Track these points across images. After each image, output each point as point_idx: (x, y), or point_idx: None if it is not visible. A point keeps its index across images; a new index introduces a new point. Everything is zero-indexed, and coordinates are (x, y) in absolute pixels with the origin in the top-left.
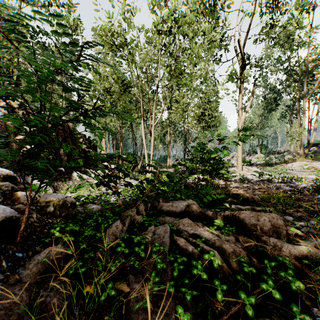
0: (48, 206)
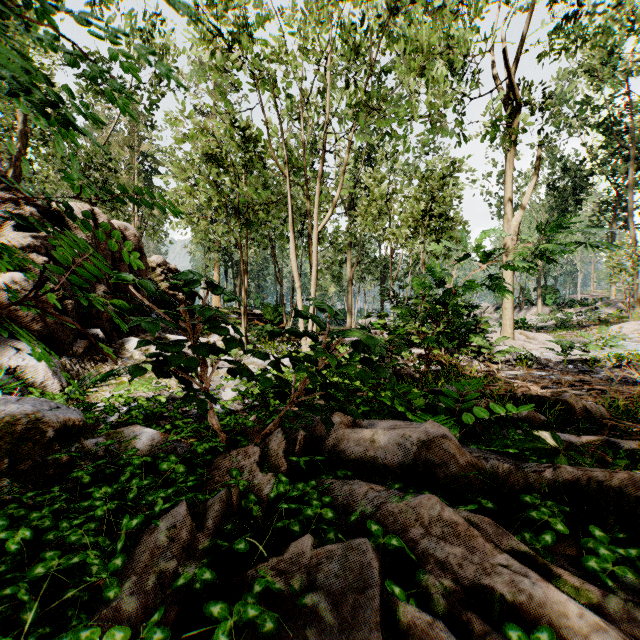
0: None
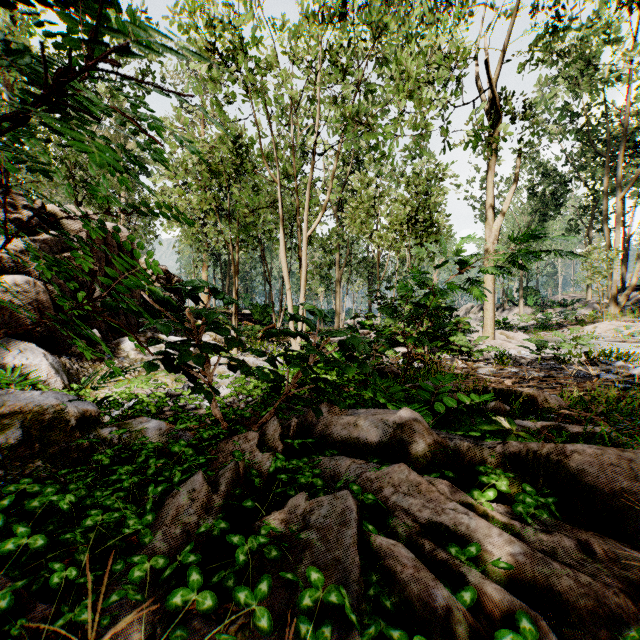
0: (7, 427)
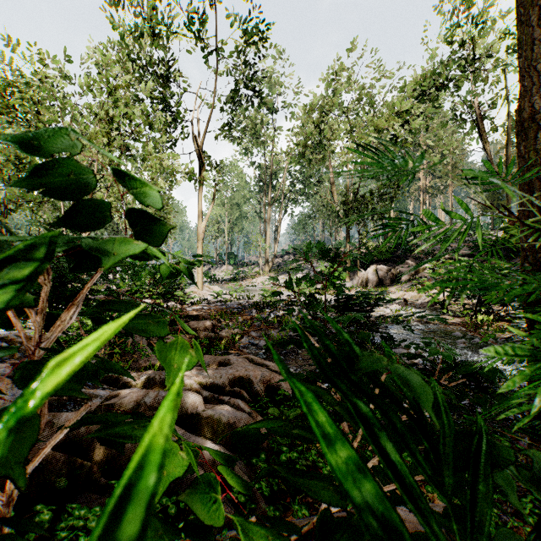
0: None
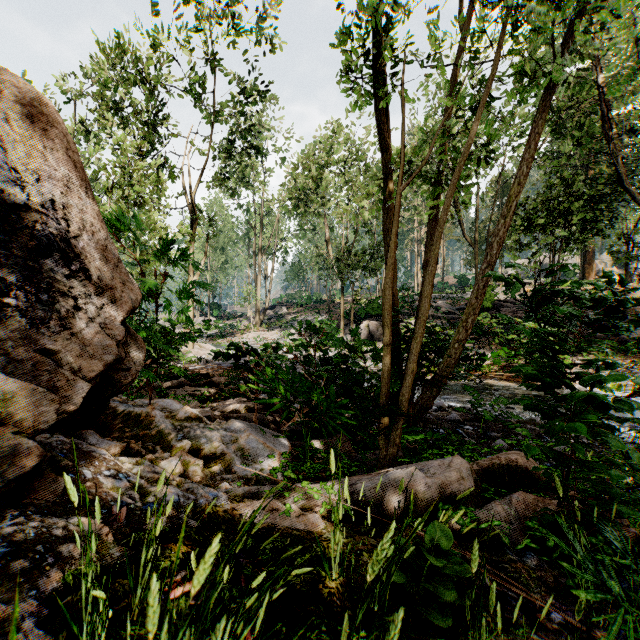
0: None
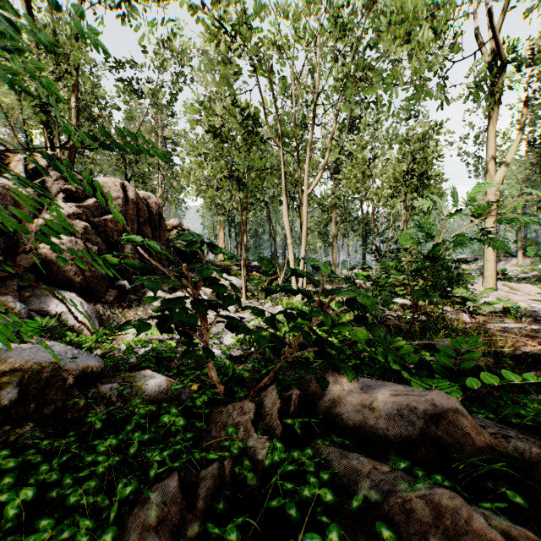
0: (5, 385)
